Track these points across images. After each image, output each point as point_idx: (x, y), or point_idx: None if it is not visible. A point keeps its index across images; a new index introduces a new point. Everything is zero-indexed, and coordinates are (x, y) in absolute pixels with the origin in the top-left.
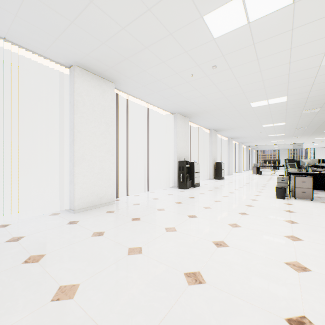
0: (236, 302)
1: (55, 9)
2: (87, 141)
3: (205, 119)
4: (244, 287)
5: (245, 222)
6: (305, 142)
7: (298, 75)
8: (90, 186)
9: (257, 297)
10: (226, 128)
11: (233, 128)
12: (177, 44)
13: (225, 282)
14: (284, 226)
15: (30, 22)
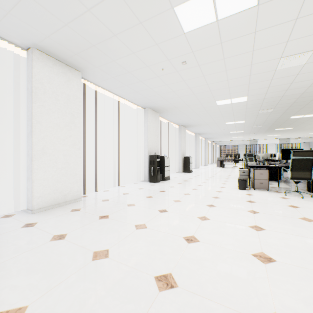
0: (210, 306)
1: None
2: (49, 133)
3: (175, 115)
4: (216, 287)
5: (213, 214)
6: (260, 139)
7: (258, 77)
8: (52, 183)
9: (230, 297)
10: (194, 124)
11: (200, 124)
12: (148, 35)
13: (198, 283)
14: (248, 216)
15: None
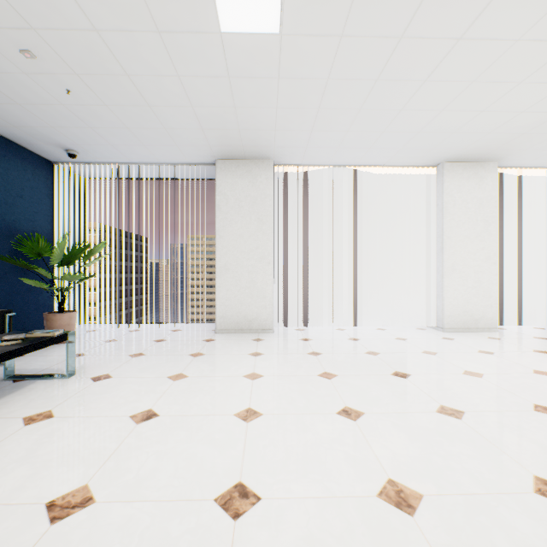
0: None
1: (439, 131)
2: (458, 248)
3: None
4: None
5: None
6: None
7: None
8: (461, 303)
9: None
10: None
11: None
12: None
13: None
14: None
15: (411, 148)
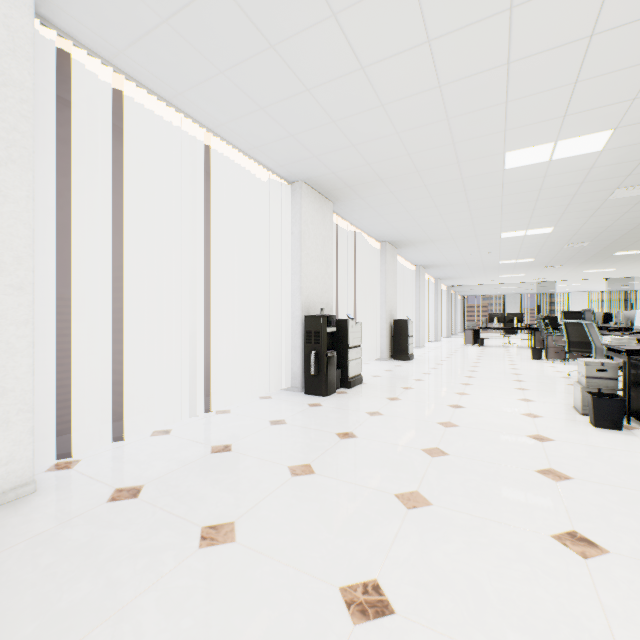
0: None
1: None
2: None
3: (375, 208)
4: None
5: None
6: (561, 279)
7: None
8: None
9: None
10: (419, 238)
11: (435, 239)
12: None
13: None
14: None
15: None
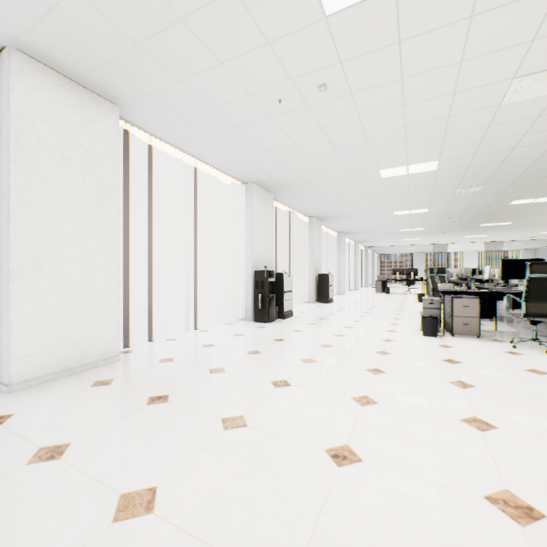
0: None
1: None
2: (47, 225)
3: (302, 197)
4: None
5: (382, 390)
6: (451, 242)
7: (463, 122)
8: (56, 327)
9: None
10: (336, 215)
11: (347, 215)
12: (249, 21)
13: None
14: (454, 395)
15: None
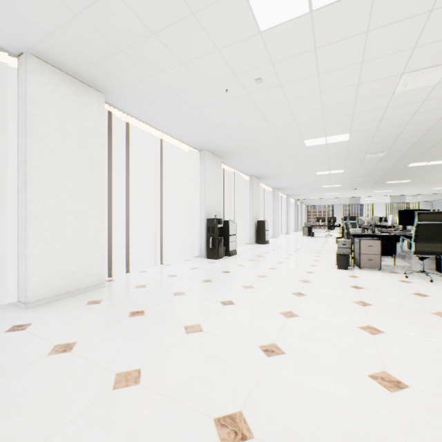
0: None
1: None
2: (53, 185)
3: (244, 161)
4: (317, 437)
5: (302, 307)
6: (364, 196)
7: (367, 105)
8: (59, 261)
9: None
10: (271, 174)
11: (280, 175)
12: (204, 35)
13: (286, 430)
14: (355, 310)
15: None
